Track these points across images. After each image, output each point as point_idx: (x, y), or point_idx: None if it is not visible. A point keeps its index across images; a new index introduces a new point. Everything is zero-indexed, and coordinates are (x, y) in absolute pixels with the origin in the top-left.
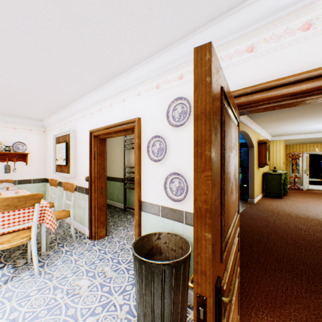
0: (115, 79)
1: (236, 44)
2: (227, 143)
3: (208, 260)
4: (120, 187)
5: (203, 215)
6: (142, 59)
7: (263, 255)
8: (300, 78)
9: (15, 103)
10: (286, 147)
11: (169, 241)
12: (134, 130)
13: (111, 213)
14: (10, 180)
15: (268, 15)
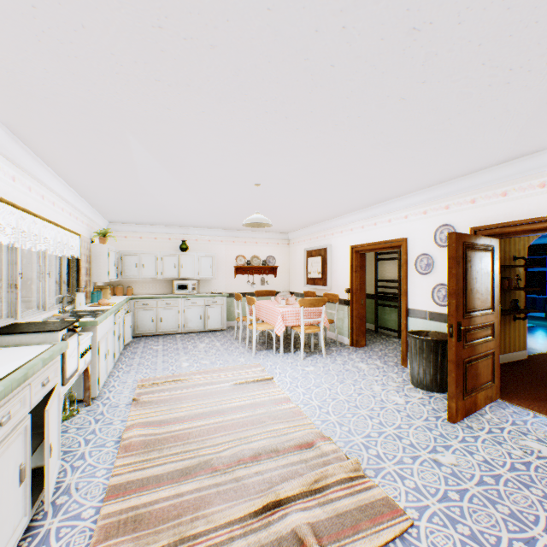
0: (381, 204)
1: (493, 189)
2: (470, 265)
3: (453, 310)
4: (368, 304)
5: (451, 294)
6: (410, 192)
7: None
8: (534, 221)
9: (281, 224)
10: None
11: (435, 338)
12: (399, 247)
13: None
14: (274, 291)
15: (515, 175)
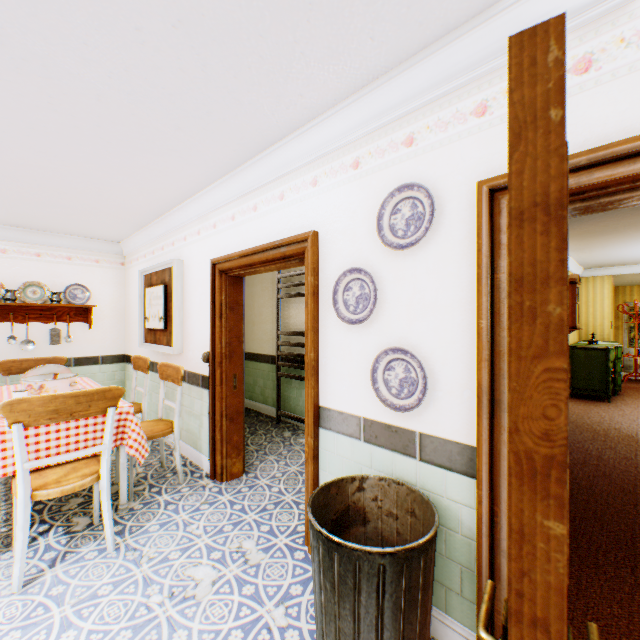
0: (264, 154)
1: None
2: None
3: (553, 594)
4: (268, 373)
5: (537, 472)
6: (324, 106)
7: (586, 531)
8: None
9: (70, 209)
10: (616, 291)
11: (383, 495)
12: (303, 258)
13: (251, 426)
14: (61, 359)
15: None
